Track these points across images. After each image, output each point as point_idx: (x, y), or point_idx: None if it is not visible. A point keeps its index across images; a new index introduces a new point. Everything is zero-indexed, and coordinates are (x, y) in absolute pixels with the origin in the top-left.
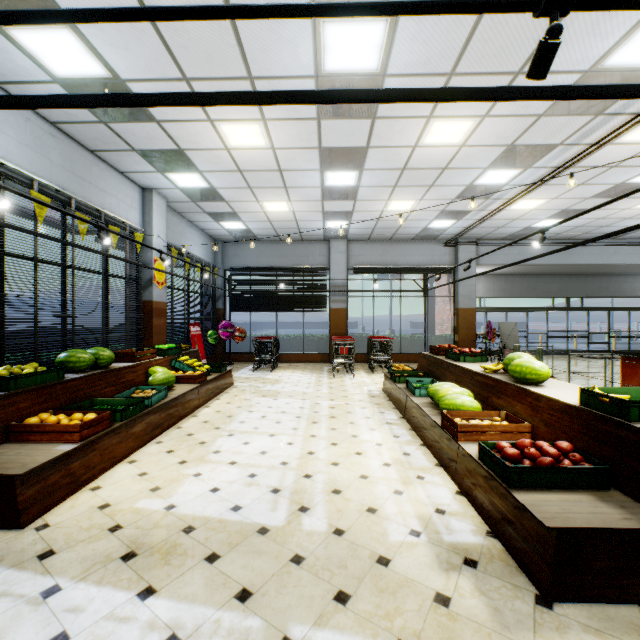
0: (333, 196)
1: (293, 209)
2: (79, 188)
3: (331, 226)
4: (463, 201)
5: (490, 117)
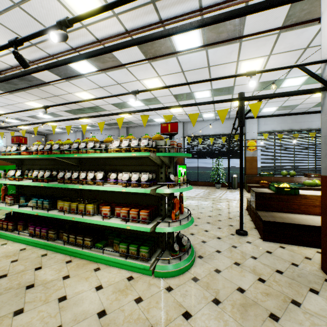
0: None
1: None
2: (298, 125)
3: None
4: None
5: None
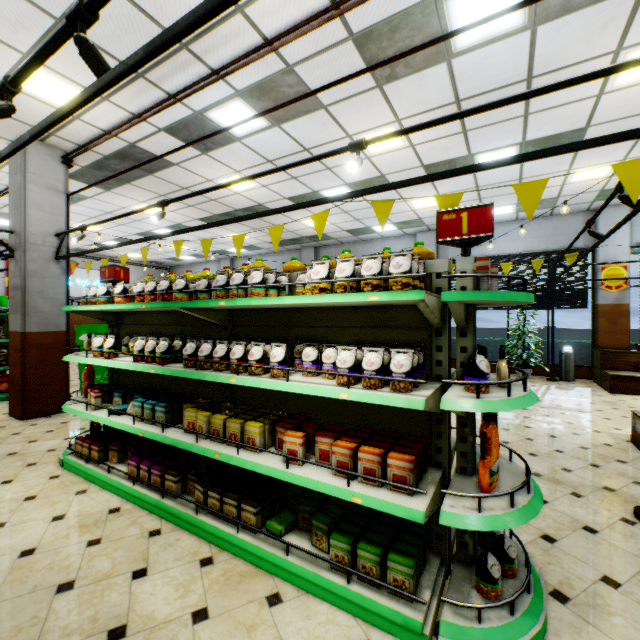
0: None
1: None
2: None
3: None
4: None
5: None
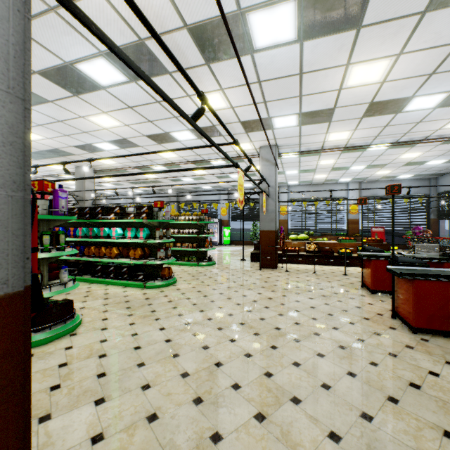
0: (378, 167)
1: (390, 170)
2: (319, 194)
3: (438, 162)
4: (421, 144)
5: (319, 160)
